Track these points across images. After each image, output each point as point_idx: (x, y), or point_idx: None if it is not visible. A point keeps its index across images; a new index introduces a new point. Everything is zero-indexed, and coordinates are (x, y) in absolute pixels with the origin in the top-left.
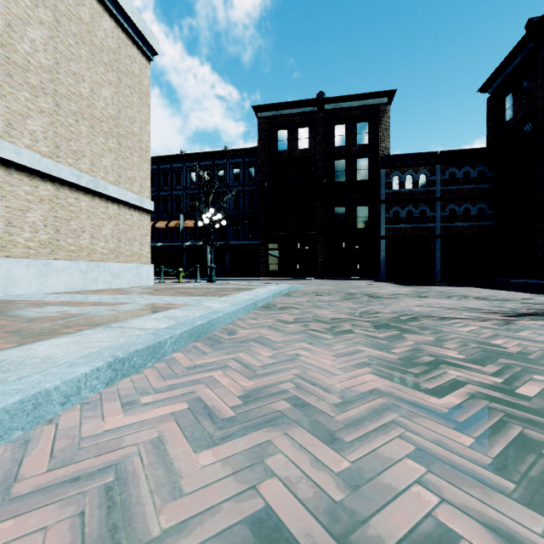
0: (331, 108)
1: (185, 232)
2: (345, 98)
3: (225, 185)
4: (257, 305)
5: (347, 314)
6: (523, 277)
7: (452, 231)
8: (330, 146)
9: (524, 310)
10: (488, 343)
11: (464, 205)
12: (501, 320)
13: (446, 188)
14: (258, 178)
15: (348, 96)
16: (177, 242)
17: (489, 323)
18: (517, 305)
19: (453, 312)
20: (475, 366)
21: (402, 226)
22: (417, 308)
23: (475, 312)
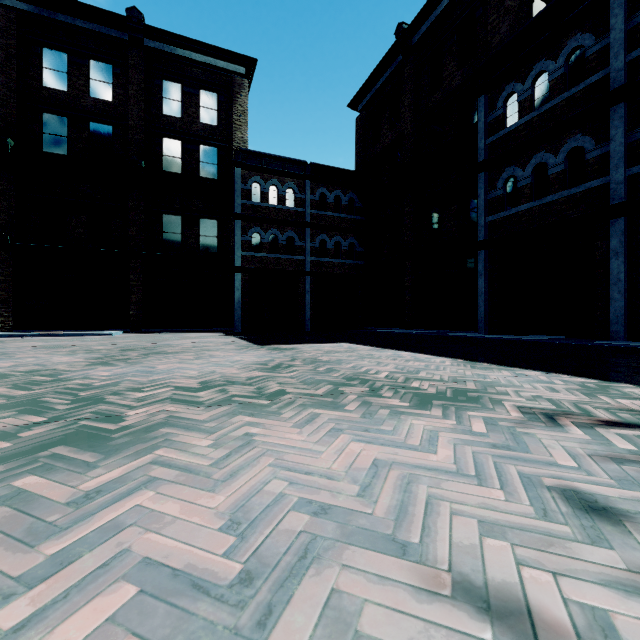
0: (157, 47)
1: None
2: (180, 39)
3: None
4: None
5: None
6: (391, 326)
7: (323, 268)
8: (154, 111)
9: None
10: None
11: (335, 237)
12: None
13: (317, 212)
14: None
15: (184, 38)
16: None
17: None
18: (577, 452)
19: None
20: None
21: (265, 255)
22: None
23: None
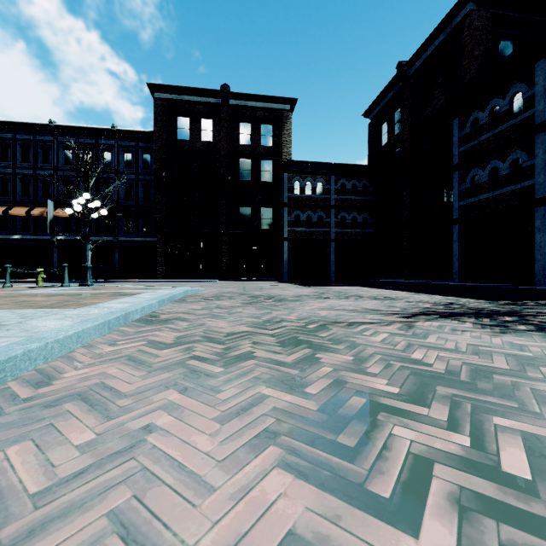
0: (237, 104)
1: (57, 223)
2: (250, 96)
3: (113, 171)
4: (129, 318)
5: (248, 326)
6: (394, 277)
7: (343, 236)
8: (235, 143)
9: (413, 309)
10: (409, 359)
11: (352, 213)
12: (402, 322)
13: (339, 197)
14: (155, 166)
15: (253, 95)
16: (44, 235)
17: (394, 327)
18: (404, 304)
19: (357, 315)
20: (420, 409)
21: (302, 229)
22: (323, 311)
23: (376, 314)
